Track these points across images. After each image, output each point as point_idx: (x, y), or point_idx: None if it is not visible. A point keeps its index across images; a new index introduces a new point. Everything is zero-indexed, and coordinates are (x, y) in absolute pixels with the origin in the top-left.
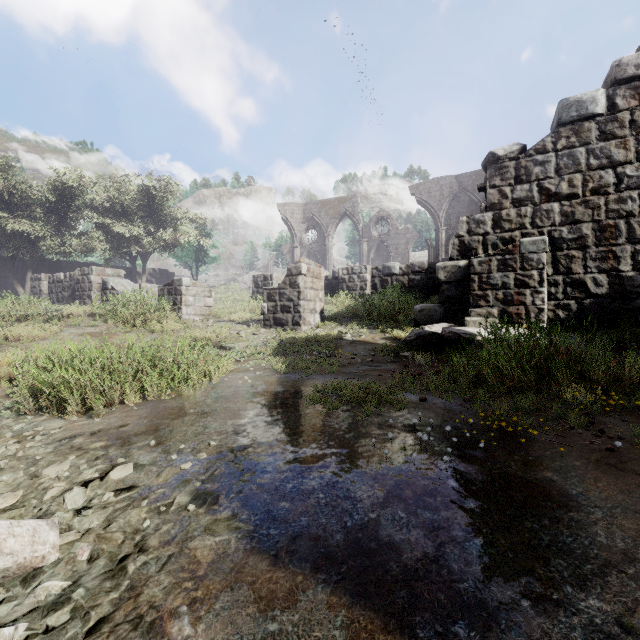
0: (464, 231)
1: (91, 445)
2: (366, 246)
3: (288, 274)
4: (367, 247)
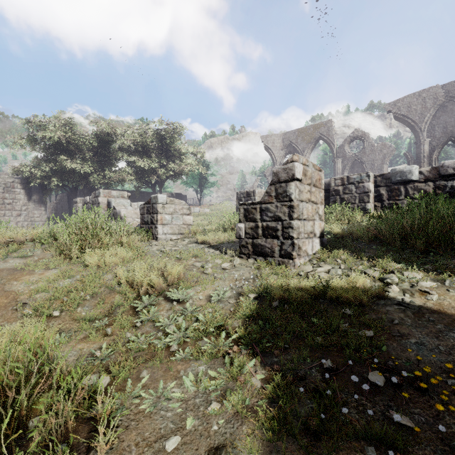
0: None
1: None
2: (340, 164)
3: (273, 181)
4: (341, 165)
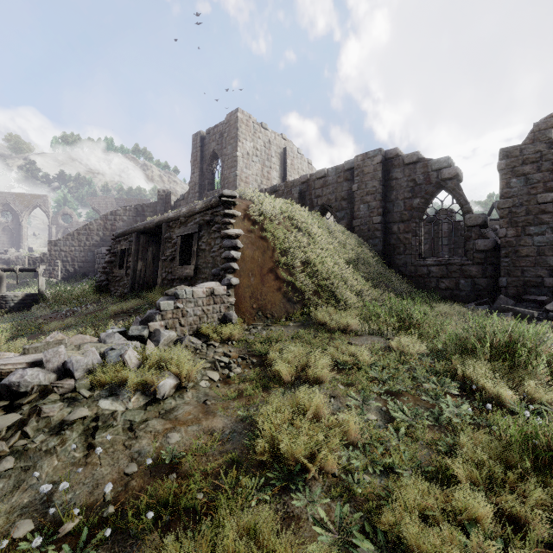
0: (42, 256)
1: None
2: (55, 230)
3: None
4: (56, 230)
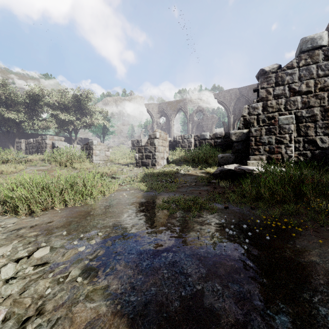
0: (246, 113)
1: (28, 234)
2: (191, 125)
3: (149, 138)
4: (191, 126)
